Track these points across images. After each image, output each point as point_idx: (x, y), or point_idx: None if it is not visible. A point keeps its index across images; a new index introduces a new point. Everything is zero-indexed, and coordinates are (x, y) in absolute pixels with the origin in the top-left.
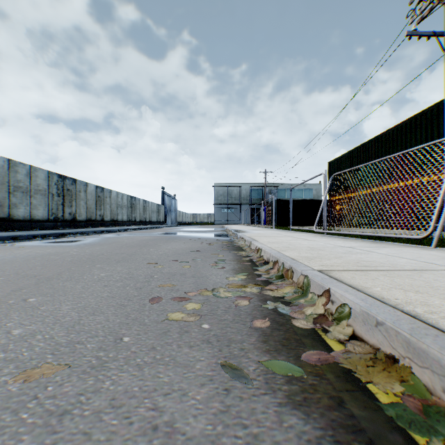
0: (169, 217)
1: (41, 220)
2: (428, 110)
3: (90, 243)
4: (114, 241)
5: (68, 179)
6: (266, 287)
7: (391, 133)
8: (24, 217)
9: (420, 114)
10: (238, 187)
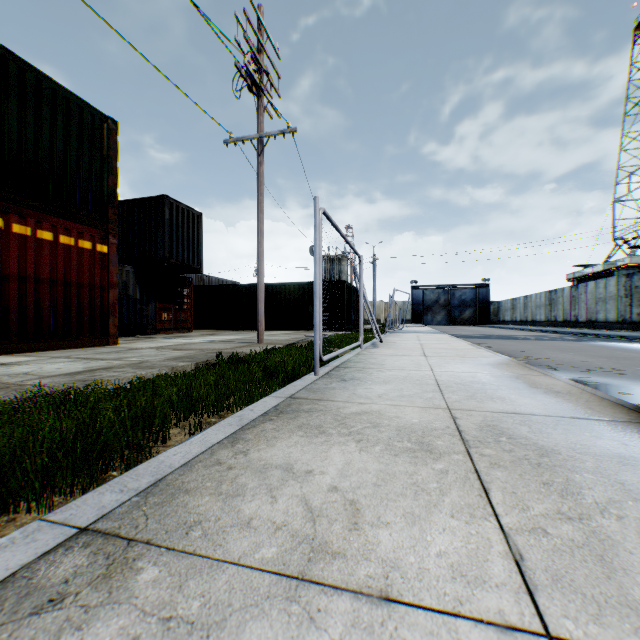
0: None
1: None
2: (18, 62)
3: None
4: None
5: None
6: None
7: None
8: None
9: None
10: None
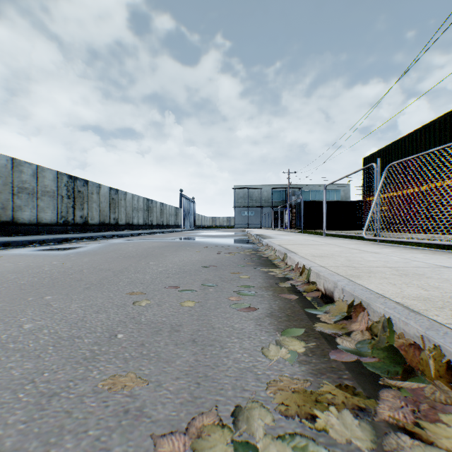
0: (187, 221)
1: (49, 224)
2: None
3: (86, 251)
4: (115, 249)
5: (79, 180)
6: (380, 408)
7: (447, 118)
8: (30, 220)
9: None
10: (259, 189)
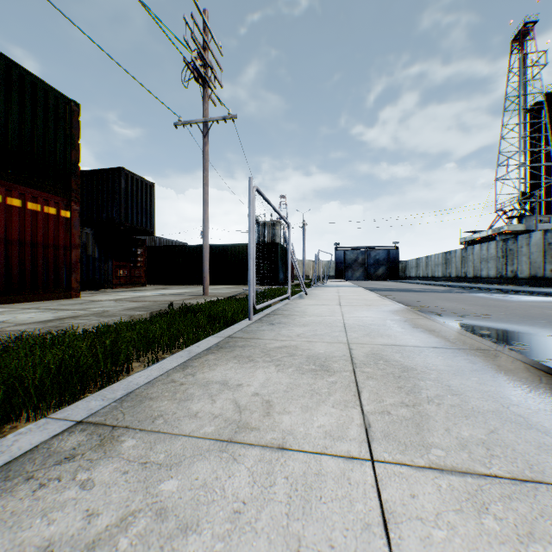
0: None
1: None
2: None
3: None
4: None
5: None
6: None
7: None
8: None
9: None
10: None
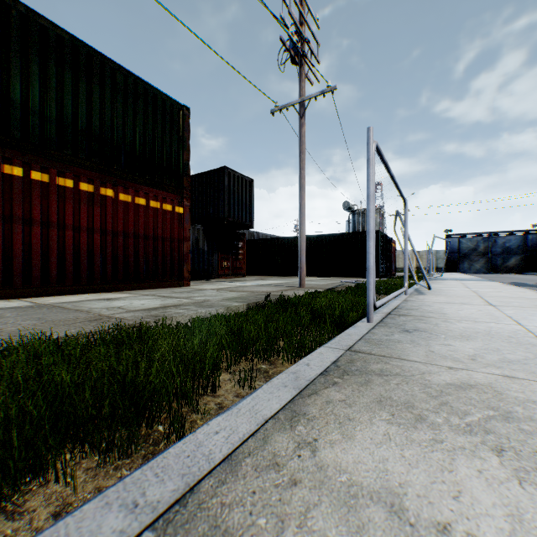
0: None
1: None
2: (122, 71)
3: None
4: None
5: None
6: None
7: None
8: None
9: (104, 60)
10: None
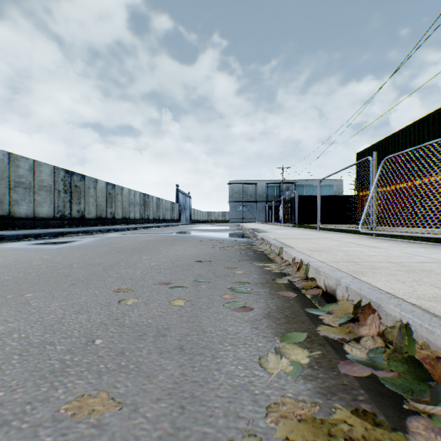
0: (183, 215)
1: (46, 218)
2: None
3: (80, 245)
4: (109, 243)
5: (76, 174)
6: None
7: None
8: (27, 214)
9: None
10: (254, 184)
